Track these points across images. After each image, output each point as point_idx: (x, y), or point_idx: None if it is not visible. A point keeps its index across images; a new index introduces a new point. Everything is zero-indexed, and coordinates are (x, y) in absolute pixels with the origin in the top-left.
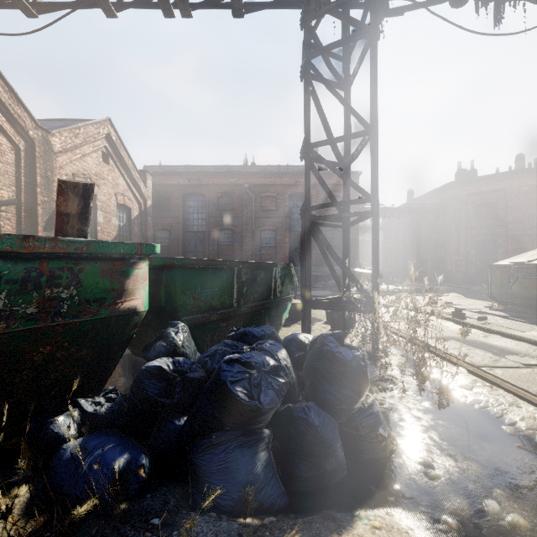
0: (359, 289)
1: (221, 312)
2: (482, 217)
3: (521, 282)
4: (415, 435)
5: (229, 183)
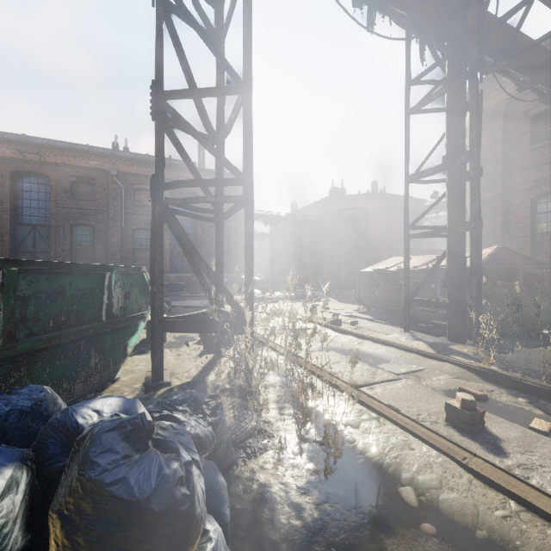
0: (229, 301)
1: None
2: (350, 231)
3: (381, 287)
4: None
5: (88, 166)
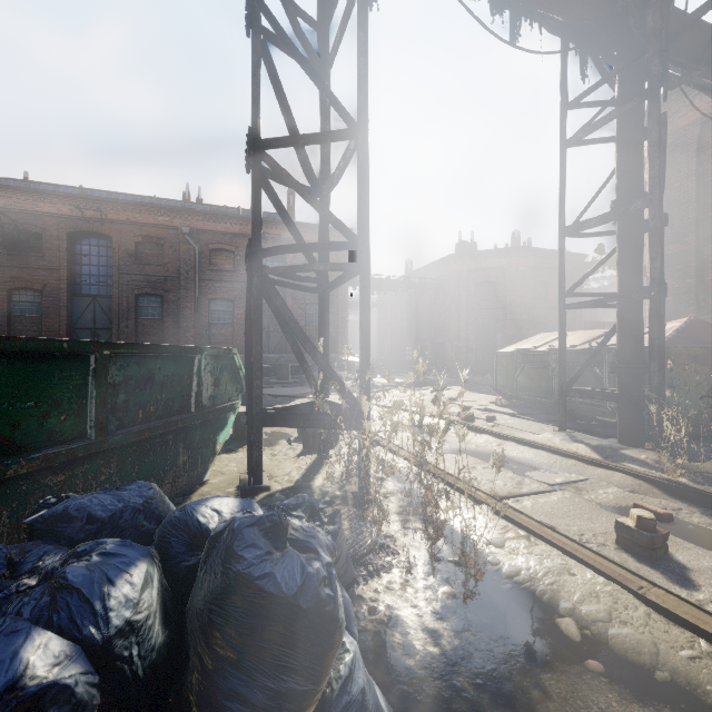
0: (340, 390)
1: (46, 454)
2: (483, 298)
3: (527, 372)
4: (433, 687)
5: (156, 222)
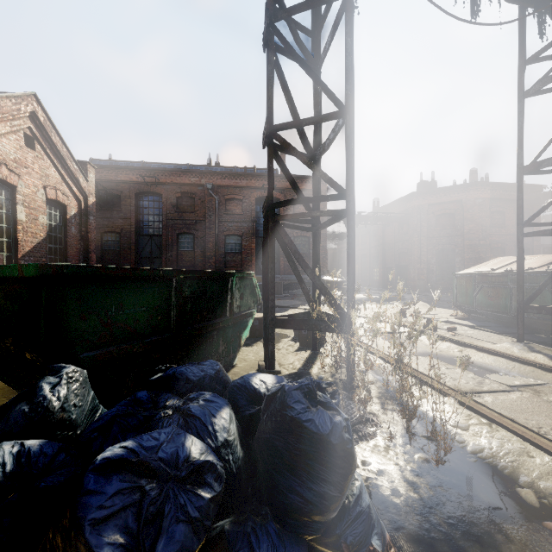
0: (332, 303)
1: (151, 340)
2: (442, 227)
3: (485, 291)
4: (415, 520)
5: (190, 182)
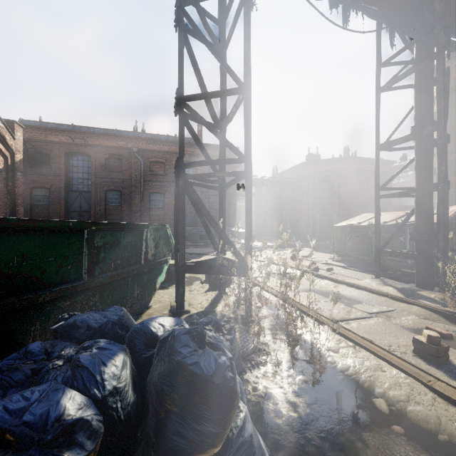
0: (233, 251)
1: (60, 288)
2: (324, 190)
3: (354, 239)
4: (294, 437)
5: (117, 145)
